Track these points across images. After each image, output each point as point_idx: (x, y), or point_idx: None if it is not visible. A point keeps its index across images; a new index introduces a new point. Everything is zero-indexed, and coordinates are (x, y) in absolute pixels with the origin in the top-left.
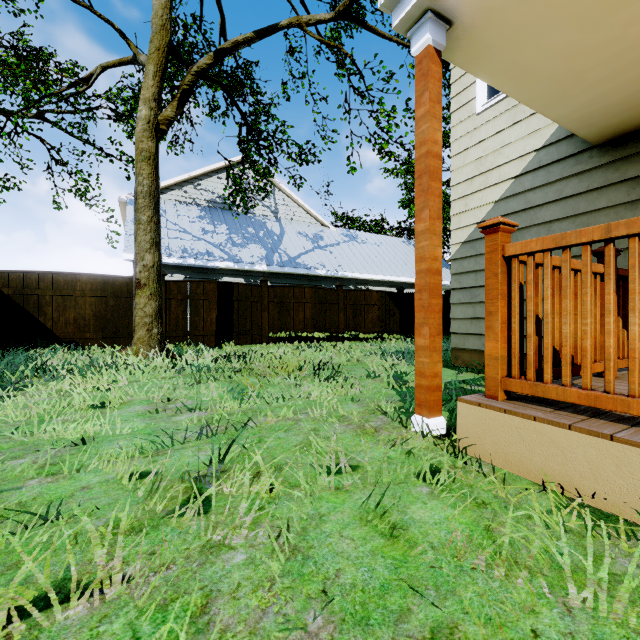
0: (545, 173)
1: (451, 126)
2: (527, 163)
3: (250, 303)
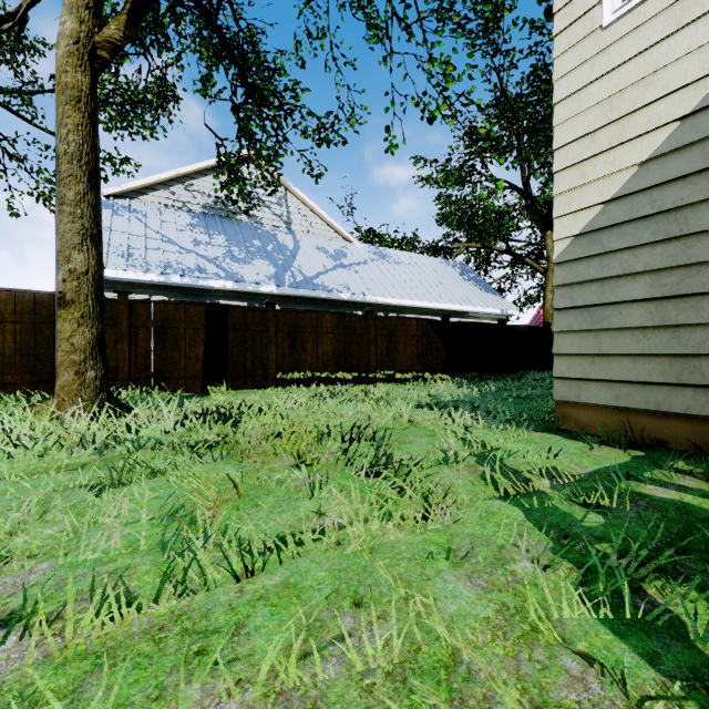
0: None
1: (555, 56)
2: (708, 90)
3: (251, 333)
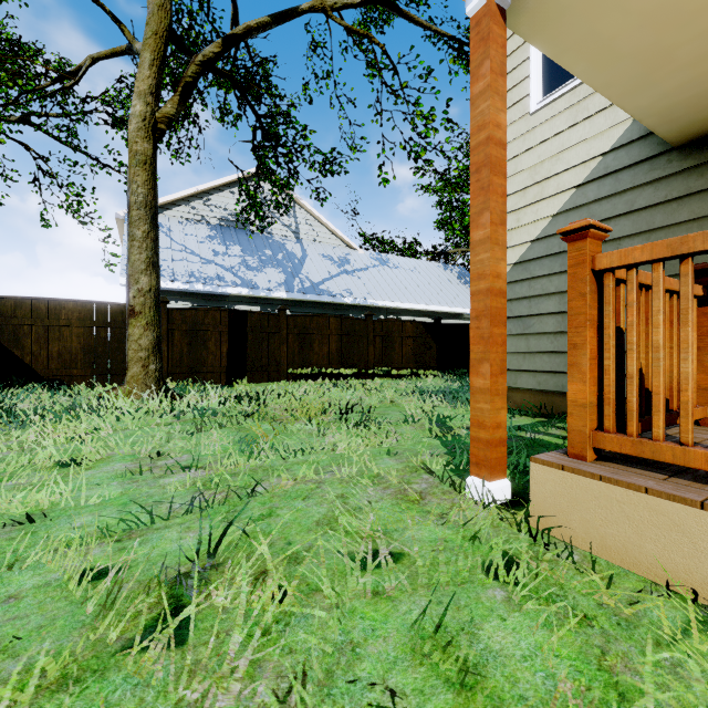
0: (613, 181)
1: None
2: (591, 170)
3: (266, 335)
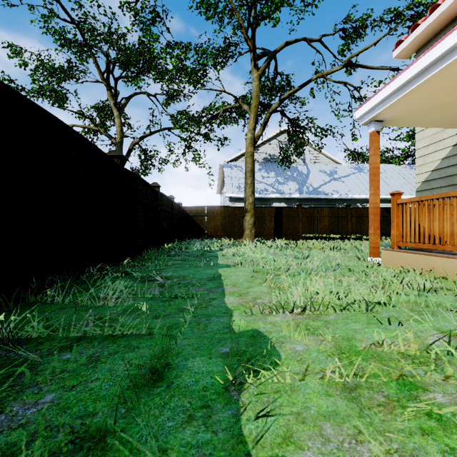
0: None
1: None
2: None
3: (292, 217)
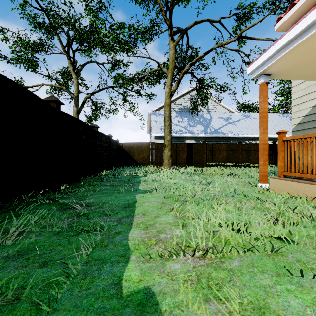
0: None
1: None
2: None
3: (199, 151)
